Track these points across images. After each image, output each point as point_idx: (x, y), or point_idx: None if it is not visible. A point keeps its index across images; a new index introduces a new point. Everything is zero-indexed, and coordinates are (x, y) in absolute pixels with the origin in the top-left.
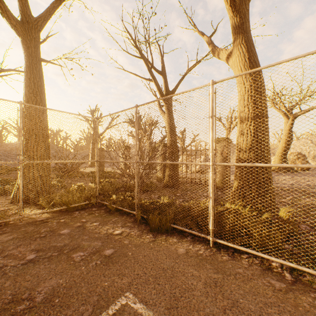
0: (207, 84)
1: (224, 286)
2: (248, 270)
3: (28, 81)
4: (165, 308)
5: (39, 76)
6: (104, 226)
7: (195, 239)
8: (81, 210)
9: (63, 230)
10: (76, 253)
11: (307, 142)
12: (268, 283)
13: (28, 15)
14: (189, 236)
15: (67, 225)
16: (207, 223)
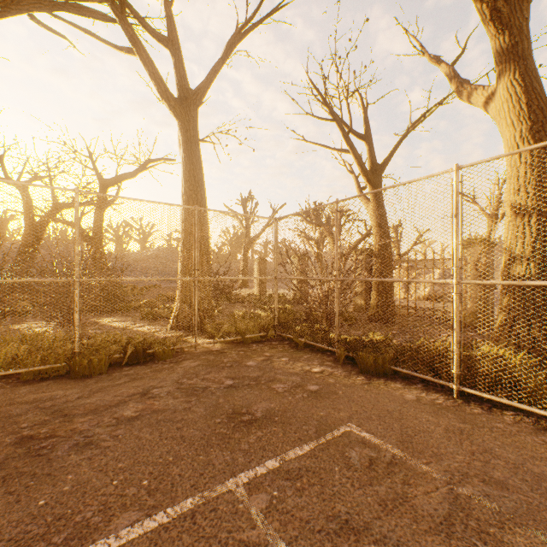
0: (448, 170)
1: (474, 435)
2: (512, 426)
3: (187, 174)
4: (397, 440)
5: (199, 167)
6: (296, 363)
7: (429, 388)
8: (257, 342)
9: (249, 362)
10: (275, 384)
11: None
12: (542, 441)
13: (187, 89)
14: (419, 384)
15: (251, 358)
16: (448, 367)
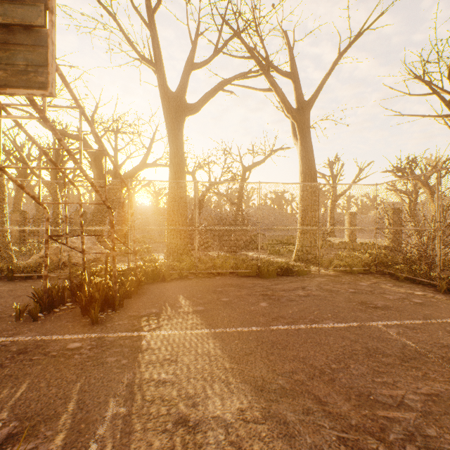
0: None
1: None
2: None
3: (303, 159)
4: None
5: (311, 152)
6: (399, 288)
7: None
8: (362, 274)
9: (360, 283)
10: (386, 295)
11: None
12: None
13: (302, 102)
14: None
15: (361, 281)
16: None
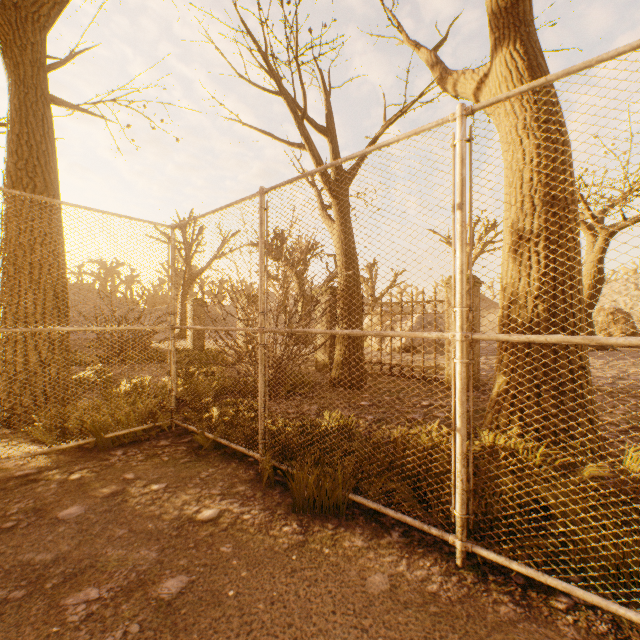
0: (448, 117)
1: None
2: None
3: (15, 141)
4: None
5: (43, 132)
6: (176, 496)
7: (412, 539)
8: (131, 445)
9: (69, 507)
10: (79, 589)
11: (627, 288)
12: None
13: None
14: (396, 529)
15: (84, 492)
16: (445, 496)
